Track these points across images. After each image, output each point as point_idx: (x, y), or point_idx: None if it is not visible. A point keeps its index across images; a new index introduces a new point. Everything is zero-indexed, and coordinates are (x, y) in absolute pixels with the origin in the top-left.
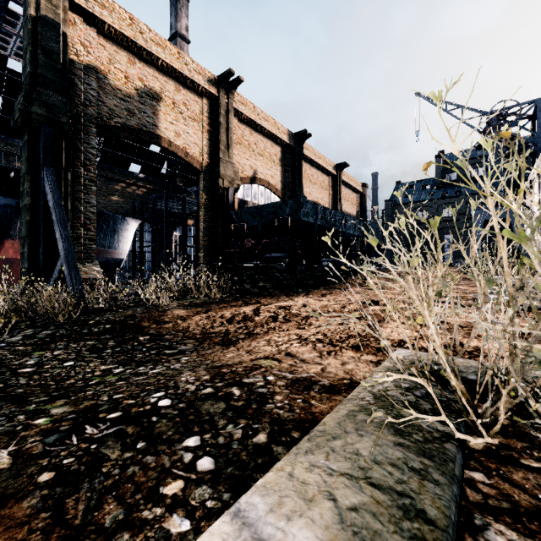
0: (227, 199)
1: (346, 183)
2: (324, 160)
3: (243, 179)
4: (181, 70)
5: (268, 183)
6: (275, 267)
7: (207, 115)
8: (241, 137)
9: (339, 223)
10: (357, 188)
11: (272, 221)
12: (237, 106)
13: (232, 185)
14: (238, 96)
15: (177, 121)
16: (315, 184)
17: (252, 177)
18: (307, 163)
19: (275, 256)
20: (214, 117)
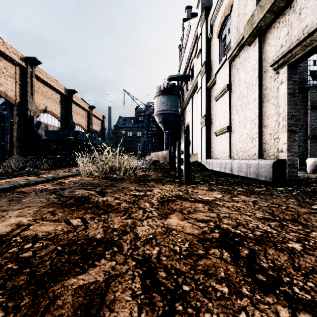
0: (33, 122)
1: (94, 115)
2: (83, 103)
3: (39, 110)
4: (5, 52)
5: (53, 113)
6: (69, 157)
7: (19, 75)
8: (38, 88)
9: (92, 139)
10: (100, 118)
11: (64, 138)
12: (37, 73)
13: (35, 115)
14: (37, 68)
15: (1, 77)
16: (79, 115)
17: (44, 110)
18: (74, 104)
19: (65, 152)
20: (23, 77)
